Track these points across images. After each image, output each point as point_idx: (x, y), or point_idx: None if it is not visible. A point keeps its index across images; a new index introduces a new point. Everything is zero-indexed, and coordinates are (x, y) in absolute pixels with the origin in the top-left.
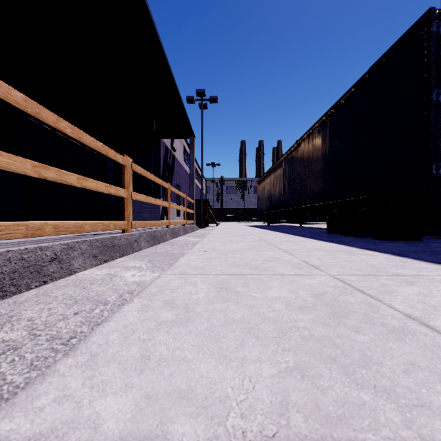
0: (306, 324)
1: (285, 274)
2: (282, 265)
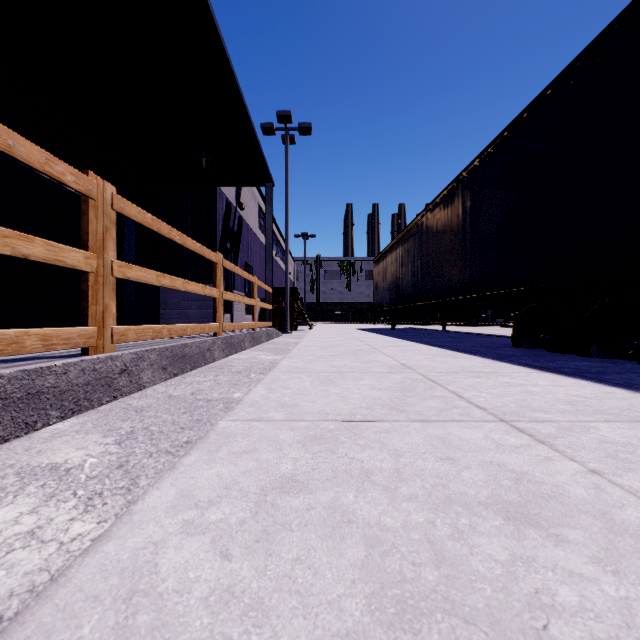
0: None
1: None
2: None
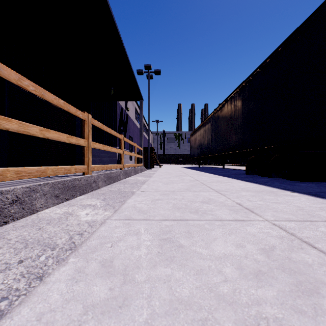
0: (275, 311)
1: (225, 219)
2: (219, 208)
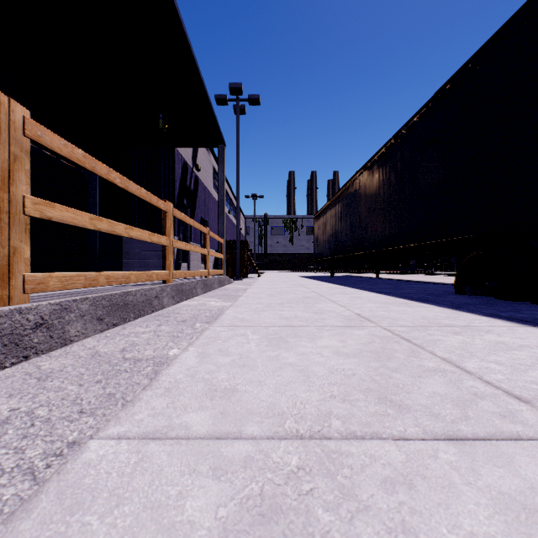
0: None
1: None
2: None
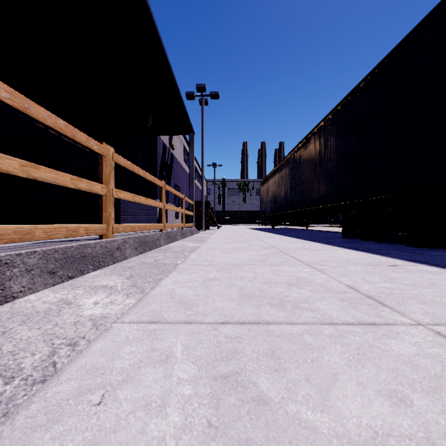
0: None
1: (339, 322)
2: (321, 296)
